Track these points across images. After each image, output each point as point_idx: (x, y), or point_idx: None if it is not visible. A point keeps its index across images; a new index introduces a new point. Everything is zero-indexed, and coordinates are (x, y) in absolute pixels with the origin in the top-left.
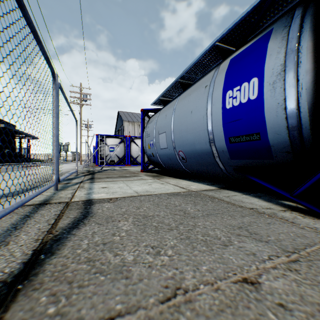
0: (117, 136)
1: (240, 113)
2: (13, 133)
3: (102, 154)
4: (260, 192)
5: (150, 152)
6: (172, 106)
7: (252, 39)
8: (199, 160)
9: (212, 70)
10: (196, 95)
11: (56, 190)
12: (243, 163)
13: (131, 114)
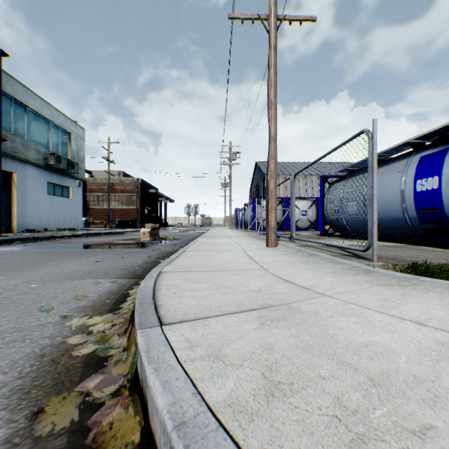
0: None
1: (425, 195)
2: (156, 197)
3: (259, 218)
4: (445, 247)
5: (333, 217)
6: (363, 180)
7: (436, 147)
8: (392, 225)
9: (404, 158)
10: (390, 176)
11: (293, 242)
12: (429, 227)
13: None
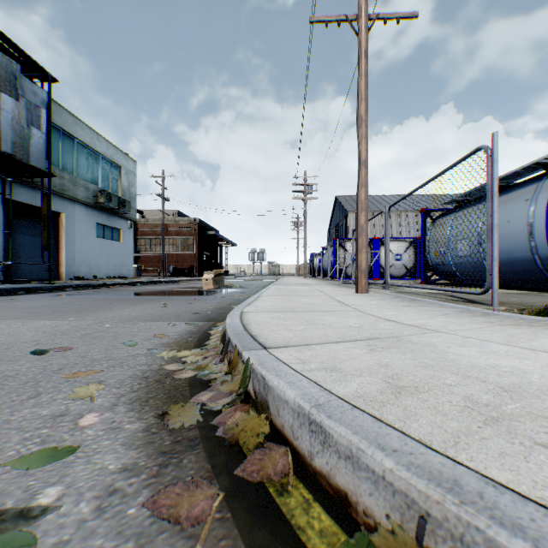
0: None
1: None
2: (216, 240)
3: (341, 264)
4: None
5: (437, 260)
6: (477, 212)
7: None
8: (516, 268)
9: (532, 183)
10: (513, 206)
11: (387, 289)
12: None
13: None
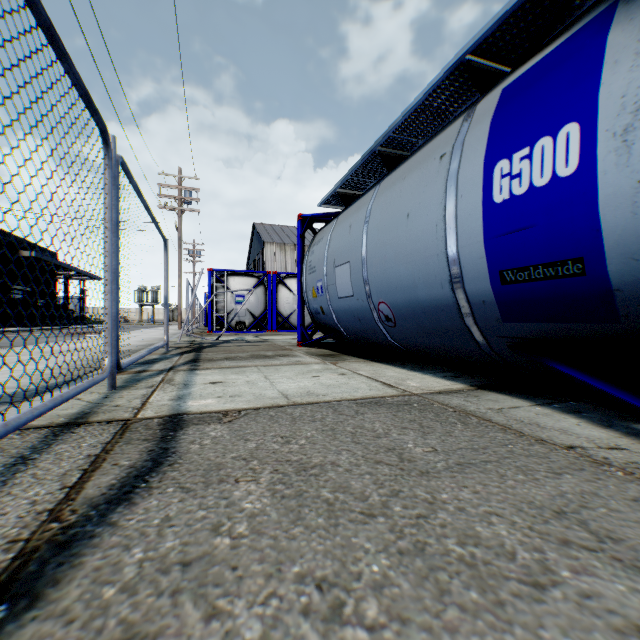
0: (251, 272)
1: (530, 211)
2: (52, 268)
3: (220, 308)
4: (575, 400)
5: (316, 304)
6: (364, 206)
7: (559, 36)
8: (424, 323)
9: (455, 120)
10: (419, 178)
11: (111, 388)
12: (534, 332)
13: (280, 229)
